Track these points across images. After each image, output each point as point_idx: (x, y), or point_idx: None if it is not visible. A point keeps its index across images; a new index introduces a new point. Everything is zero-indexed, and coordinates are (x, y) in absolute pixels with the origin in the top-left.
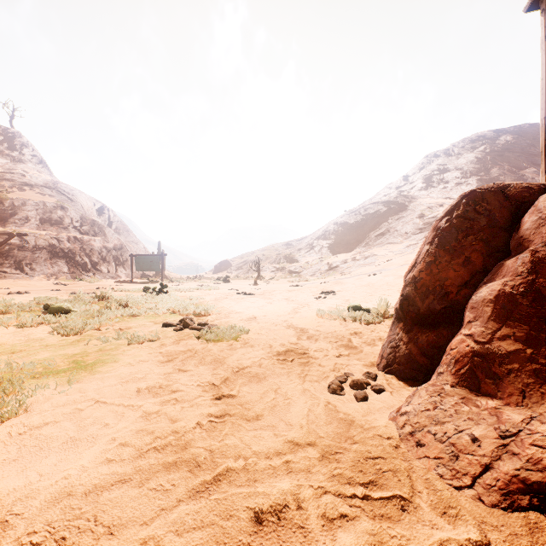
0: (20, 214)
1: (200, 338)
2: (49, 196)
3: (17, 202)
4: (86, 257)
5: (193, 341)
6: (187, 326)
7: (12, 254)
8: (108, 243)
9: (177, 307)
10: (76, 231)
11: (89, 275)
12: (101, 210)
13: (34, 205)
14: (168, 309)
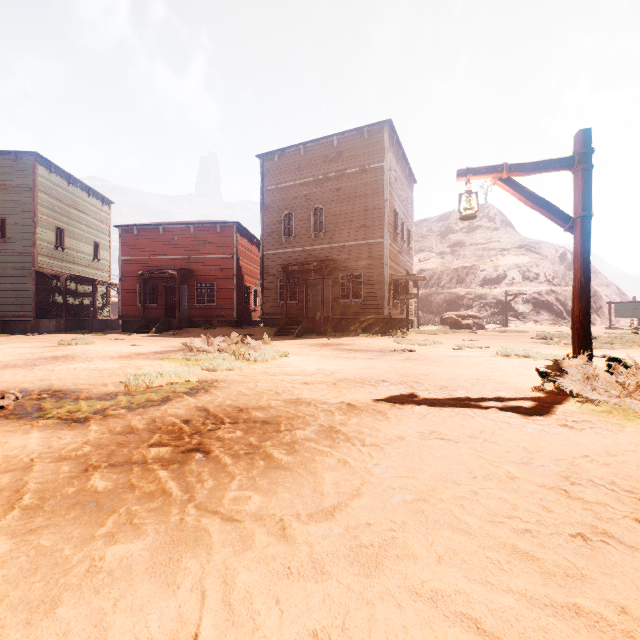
0: (508, 277)
1: None
2: (521, 256)
3: (505, 268)
4: (561, 306)
5: None
6: None
7: (510, 307)
8: None
9: None
10: (549, 284)
11: (564, 322)
12: (562, 255)
13: (516, 267)
14: None
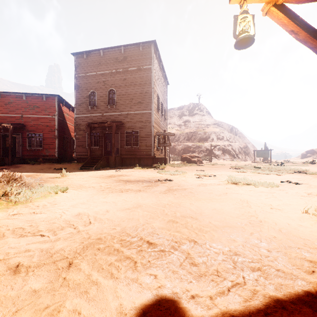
0: (211, 137)
1: (306, 174)
2: (215, 128)
3: (209, 133)
4: (233, 152)
5: (304, 174)
6: (300, 172)
7: (212, 152)
8: (241, 145)
9: (292, 169)
10: (228, 141)
11: (235, 159)
12: (231, 129)
13: (214, 133)
14: (289, 170)
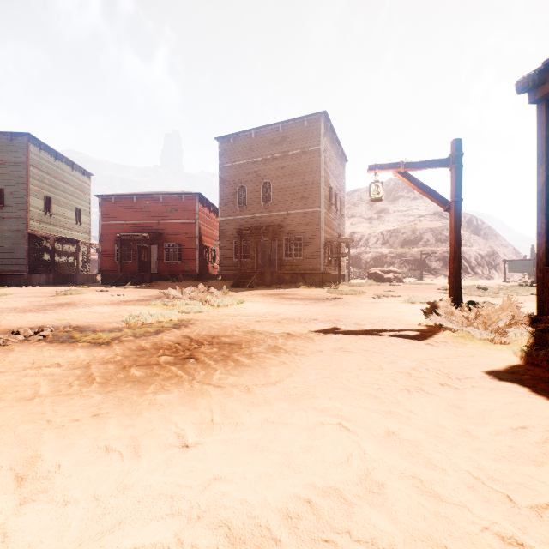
0: (424, 238)
1: None
2: (435, 221)
3: (421, 231)
4: (466, 263)
5: None
6: None
7: (425, 264)
8: (481, 251)
9: None
10: None
11: (468, 276)
12: (469, 221)
13: (430, 231)
14: (534, 292)
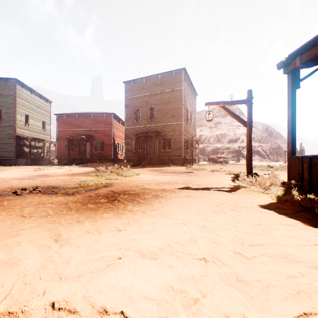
0: (241, 139)
1: None
2: None
3: (239, 134)
4: (264, 152)
5: None
6: None
7: (241, 153)
8: (272, 146)
9: None
10: (259, 142)
11: (265, 160)
12: (266, 128)
13: (244, 134)
14: None
